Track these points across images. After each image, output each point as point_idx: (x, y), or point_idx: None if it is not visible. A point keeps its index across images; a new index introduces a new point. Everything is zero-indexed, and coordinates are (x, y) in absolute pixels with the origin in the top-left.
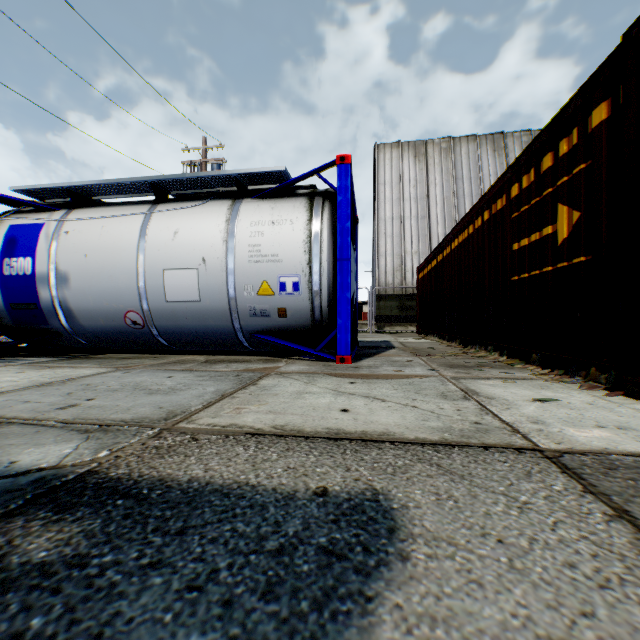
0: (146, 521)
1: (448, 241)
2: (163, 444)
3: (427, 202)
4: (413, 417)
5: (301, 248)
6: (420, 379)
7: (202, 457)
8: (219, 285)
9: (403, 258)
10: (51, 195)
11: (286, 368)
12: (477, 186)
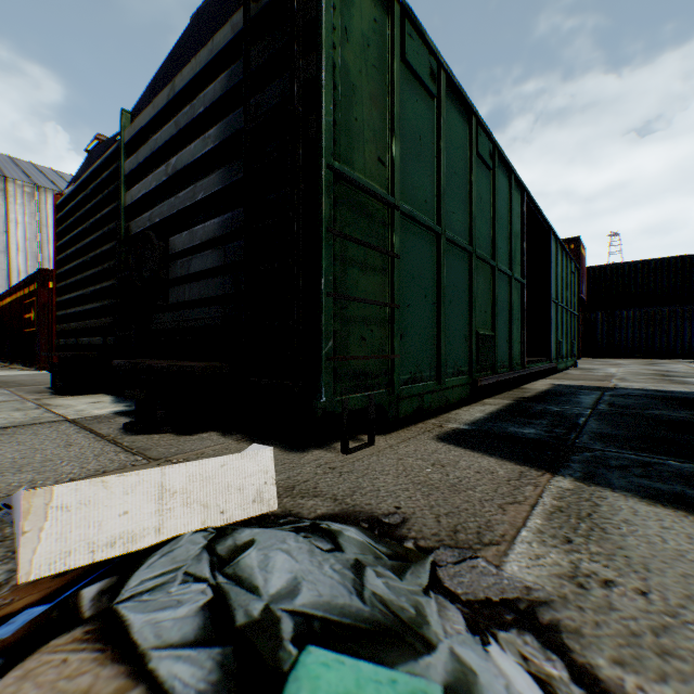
0: None
1: (8, 296)
2: None
3: (8, 238)
4: None
5: None
6: None
7: None
8: None
9: None
10: None
11: None
12: None
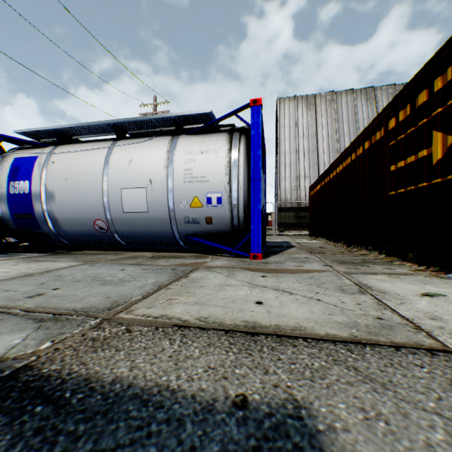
0: (55, 439)
1: (334, 166)
2: (100, 335)
3: (316, 139)
4: (319, 311)
5: (223, 171)
6: (318, 273)
7: (131, 352)
8: (162, 200)
9: (298, 181)
10: (43, 136)
11: (211, 263)
12: (354, 127)
